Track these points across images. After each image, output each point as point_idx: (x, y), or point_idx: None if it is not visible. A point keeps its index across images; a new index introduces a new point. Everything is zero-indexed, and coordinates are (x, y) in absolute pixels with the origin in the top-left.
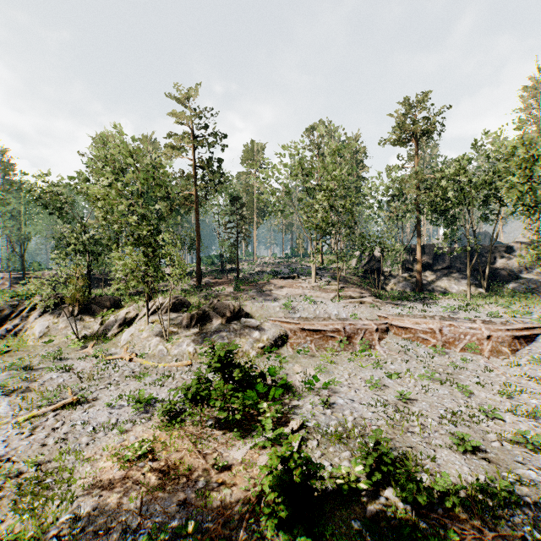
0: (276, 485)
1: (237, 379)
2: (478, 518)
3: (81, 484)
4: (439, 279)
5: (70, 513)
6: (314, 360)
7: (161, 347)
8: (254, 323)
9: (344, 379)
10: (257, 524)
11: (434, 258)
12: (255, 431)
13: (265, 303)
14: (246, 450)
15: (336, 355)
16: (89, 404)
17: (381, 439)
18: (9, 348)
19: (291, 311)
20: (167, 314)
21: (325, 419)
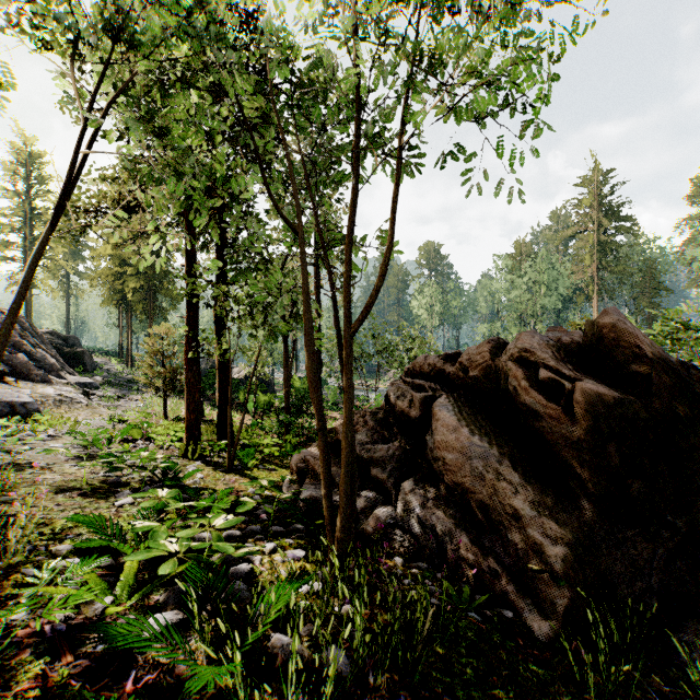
0: None
1: None
2: None
3: None
4: None
5: None
6: None
7: None
8: None
9: None
10: None
11: None
12: None
13: None
14: None
15: None
16: None
17: None
18: None
19: None
20: None
21: None
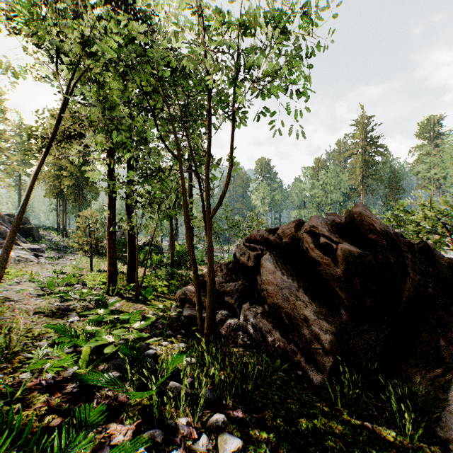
0: None
1: None
2: None
3: None
4: None
5: None
6: None
7: None
8: None
9: None
10: None
11: None
12: None
13: None
14: None
15: None
16: None
17: None
18: None
19: None
20: None
21: None
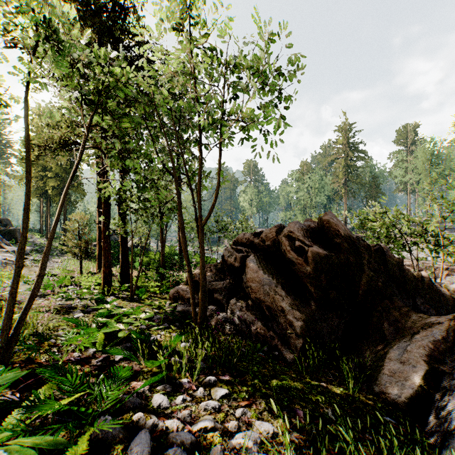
0: None
1: None
2: None
3: None
4: None
5: None
6: None
7: None
8: None
9: None
10: None
11: None
12: None
13: None
14: None
15: None
16: None
17: None
18: None
19: None
20: None
21: None
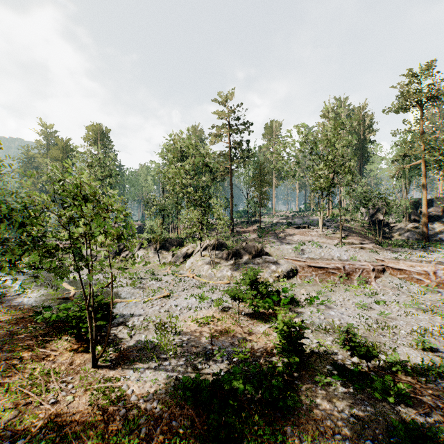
0: (281, 333)
1: (260, 291)
2: (414, 378)
3: (181, 329)
4: None
5: (179, 338)
6: (317, 288)
7: (210, 271)
8: (271, 259)
9: (338, 301)
10: (271, 357)
11: (442, 210)
12: (271, 320)
13: (280, 246)
14: (265, 328)
15: (335, 286)
16: (176, 297)
17: (351, 327)
18: (126, 267)
19: (300, 252)
20: (212, 251)
21: (319, 321)
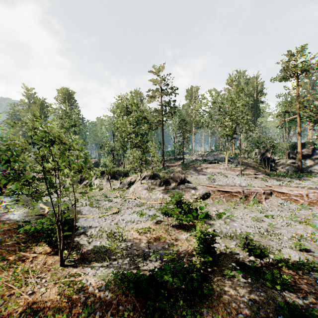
0: (199, 240)
1: (183, 209)
2: (294, 271)
3: (126, 237)
4: (315, 164)
5: (125, 244)
6: (224, 206)
7: (148, 194)
8: (191, 186)
9: (239, 216)
10: (191, 257)
11: (312, 150)
12: (191, 230)
13: (198, 176)
14: (187, 236)
15: (237, 205)
16: (122, 213)
17: (249, 235)
18: (86, 192)
19: (212, 181)
20: (149, 180)
21: (226, 230)
